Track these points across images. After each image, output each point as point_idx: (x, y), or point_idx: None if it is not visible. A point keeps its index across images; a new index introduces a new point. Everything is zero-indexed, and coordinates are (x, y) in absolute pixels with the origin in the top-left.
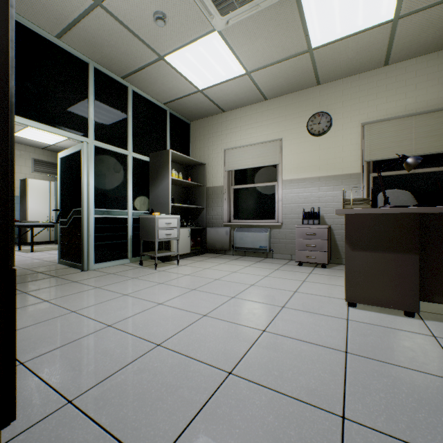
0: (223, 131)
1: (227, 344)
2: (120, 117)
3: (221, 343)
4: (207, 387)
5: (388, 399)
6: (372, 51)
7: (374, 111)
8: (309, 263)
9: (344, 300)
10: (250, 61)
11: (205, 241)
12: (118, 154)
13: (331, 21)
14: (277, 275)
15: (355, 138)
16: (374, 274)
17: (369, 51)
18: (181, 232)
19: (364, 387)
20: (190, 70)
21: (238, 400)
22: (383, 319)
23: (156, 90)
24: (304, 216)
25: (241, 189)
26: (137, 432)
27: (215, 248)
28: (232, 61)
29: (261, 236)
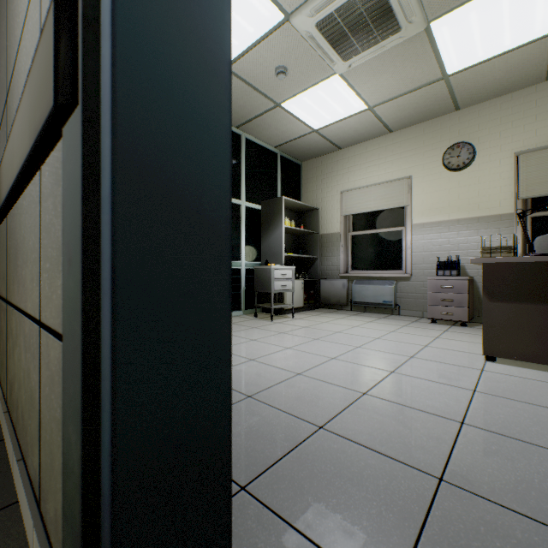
0: (339, 171)
1: (358, 377)
2: (234, 167)
3: (353, 377)
4: (347, 399)
5: (507, 418)
6: (526, 68)
7: (532, 136)
8: (444, 321)
9: (482, 356)
10: (373, 96)
11: (318, 295)
12: (233, 205)
13: (470, 47)
14: (404, 331)
15: (506, 171)
16: (515, 326)
17: (524, 68)
18: (294, 284)
19: (486, 411)
20: (306, 113)
21: (373, 407)
22: (523, 372)
23: (268, 135)
24: (439, 266)
25: (361, 235)
26: (303, 413)
27: (330, 302)
28: (353, 99)
29: (385, 289)
